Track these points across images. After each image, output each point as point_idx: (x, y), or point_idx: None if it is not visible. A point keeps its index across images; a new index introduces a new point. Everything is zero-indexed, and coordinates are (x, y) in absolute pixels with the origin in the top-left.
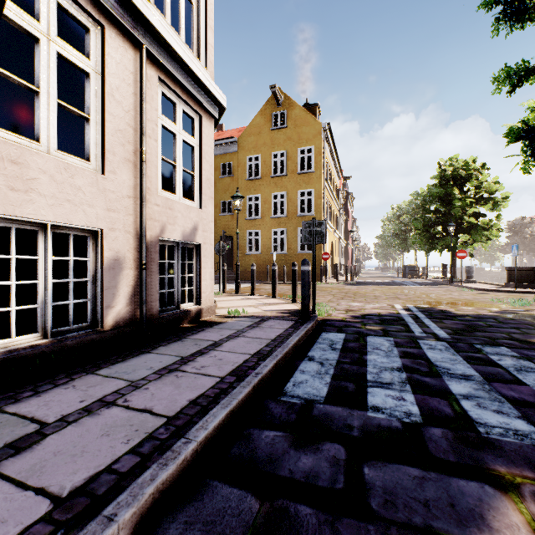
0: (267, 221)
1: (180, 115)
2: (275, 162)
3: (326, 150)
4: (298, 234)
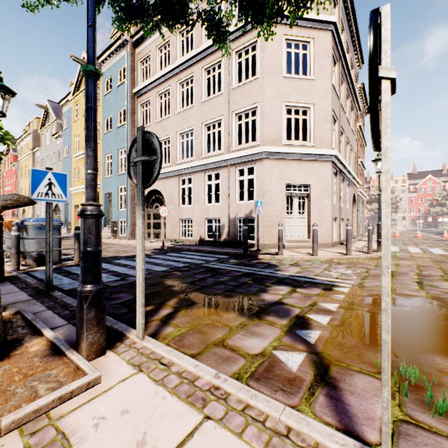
0: None
1: (246, 171)
2: None
3: None
4: None
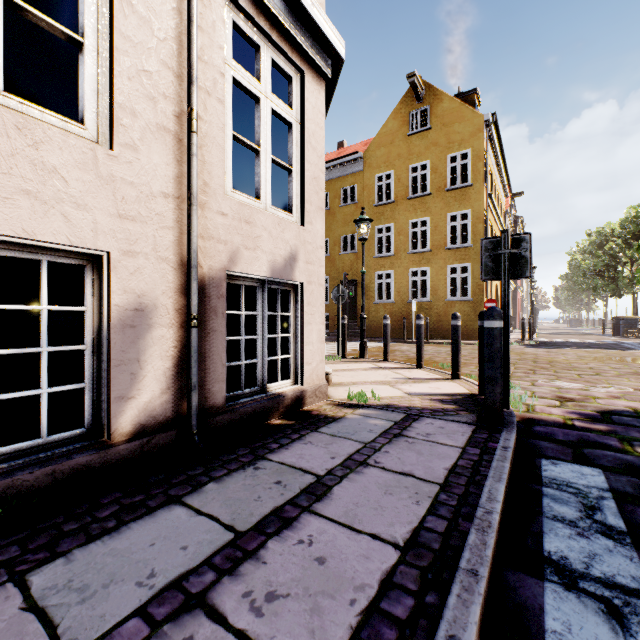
0: (403, 259)
1: (268, 68)
2: (413, 178)
3: (489, 155)
4: (446, 274)
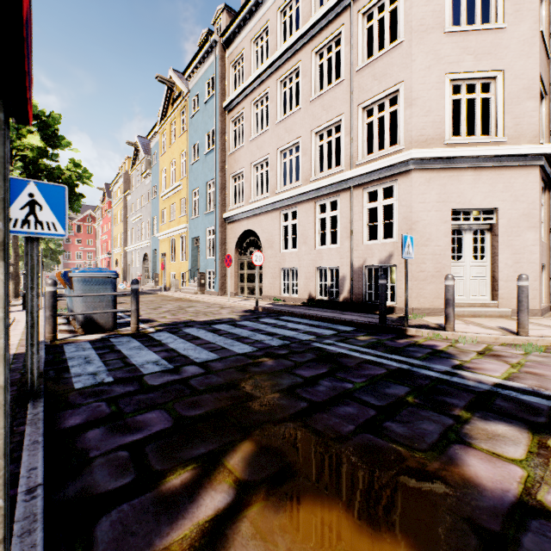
0: None
1: (381, 193)
2: None
3: None
4: None
